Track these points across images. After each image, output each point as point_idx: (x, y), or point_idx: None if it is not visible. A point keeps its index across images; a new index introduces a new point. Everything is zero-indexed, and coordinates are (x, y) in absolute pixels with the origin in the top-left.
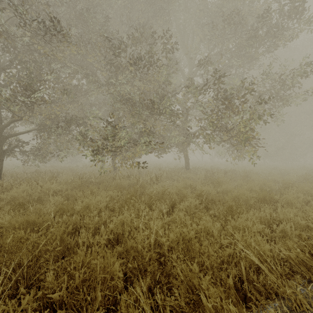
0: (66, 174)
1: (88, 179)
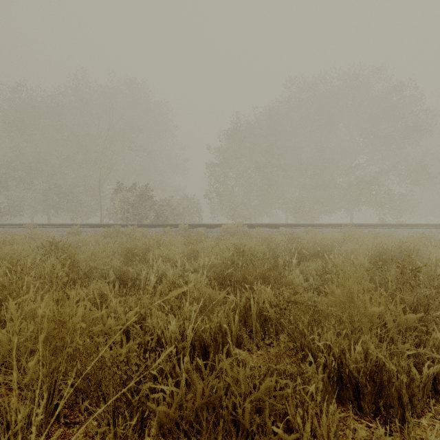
0: None
1: None
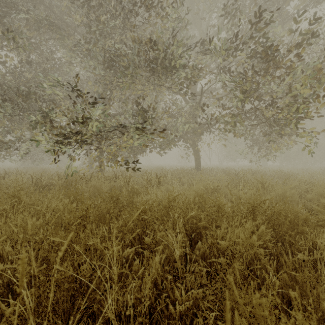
0: (16, 173)
1: (48, 181)
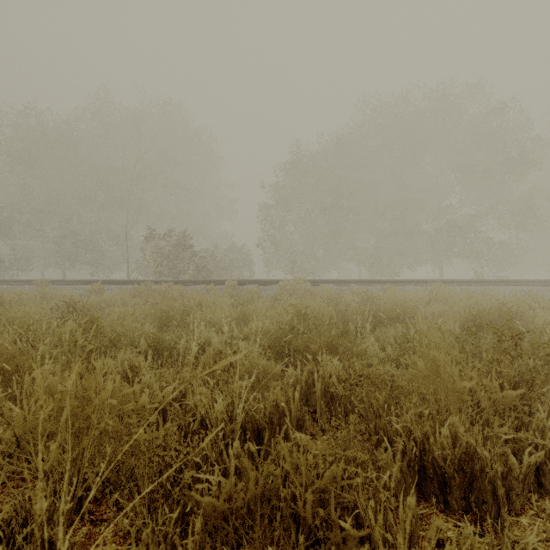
0: None
1: None
